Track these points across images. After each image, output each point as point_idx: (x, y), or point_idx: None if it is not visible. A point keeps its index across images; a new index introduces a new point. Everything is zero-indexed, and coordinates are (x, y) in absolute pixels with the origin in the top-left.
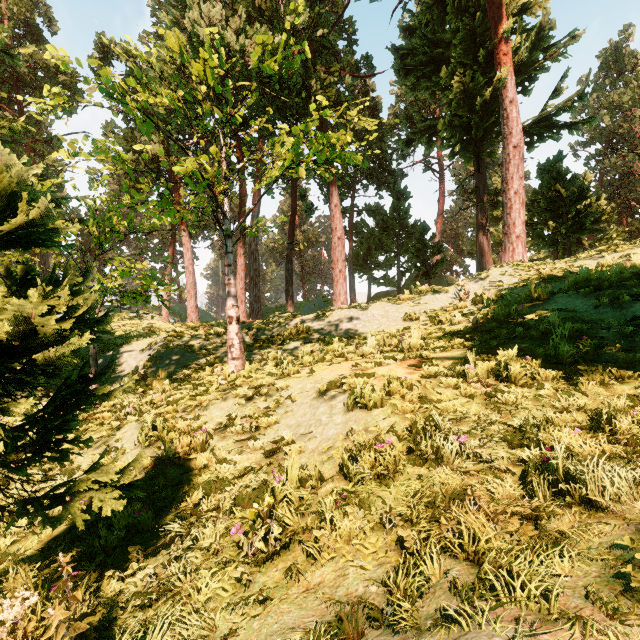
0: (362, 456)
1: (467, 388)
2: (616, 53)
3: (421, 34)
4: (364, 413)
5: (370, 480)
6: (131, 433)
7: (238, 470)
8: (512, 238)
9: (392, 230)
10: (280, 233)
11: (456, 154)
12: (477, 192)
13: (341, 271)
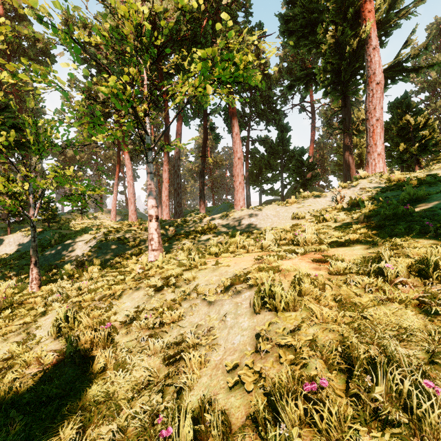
0: (286, 406)
1: (394, 291)
2: (440, 26)
3: (301, 4)
4: (274, 318)
5: None
6: (51, 320)
7: (131, 384)
8: (374, 155)
9: (277, 154)
10: (196, 159)
11: (328, 93)
12: (344, 122)
13: (240, 183)
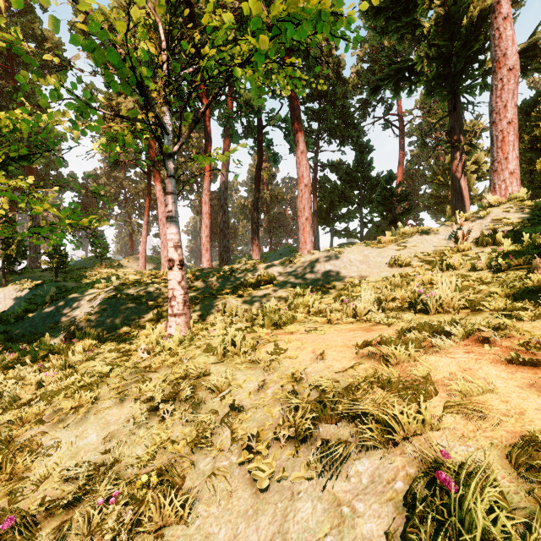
0: None
1: None
2: None
3: None
4: None
5: None
6: None
7: None
8: (504, 174)
9: (355, 182)
10: (249, 192)
11: (431, 91)
12: (452, 133)
13: (307, 219)
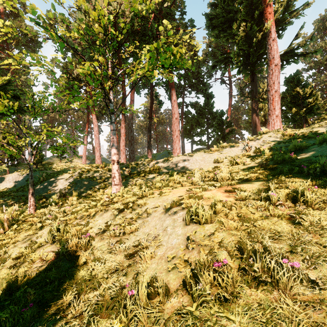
0: (202, 275)
1: (275, 210)
2: (323, 21)
3: (221, 6)
4: (198, 227)
5: (212, 302)
6: (46, 233)
7: (106, 270)
8: (273, 117)
9: (204, 115)
10: (145, 118)
11: (241, 71)
12: (252, 92)
13: (177, 136)
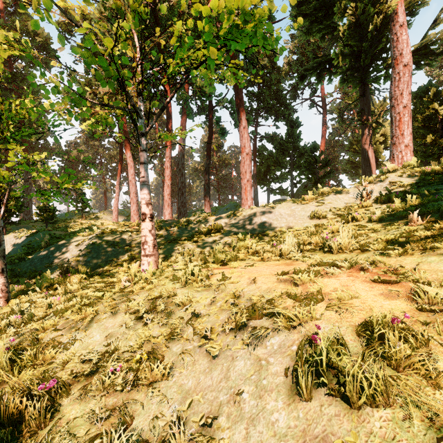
0: None
1: None
2: None
3: None
4: (343, 417)
5: None
6: None
7: None
8: (401, 147)
9: (287, 151)
10: (202, 158)
11: (345, 81)
12: (362, 113)
13: (248, 180)
